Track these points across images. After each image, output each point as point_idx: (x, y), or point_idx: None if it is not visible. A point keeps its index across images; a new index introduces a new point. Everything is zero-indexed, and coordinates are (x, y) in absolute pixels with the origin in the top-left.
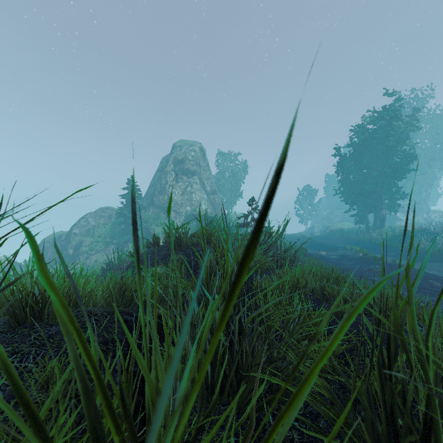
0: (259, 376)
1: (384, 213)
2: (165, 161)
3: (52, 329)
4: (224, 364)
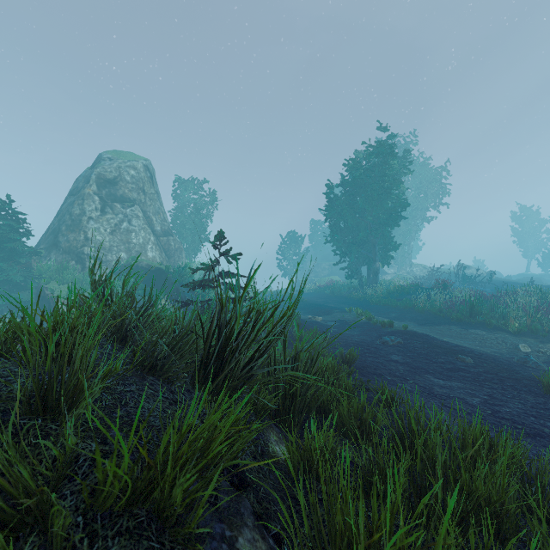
0: None
1: (378, 266)
2: (84, 179)
3: None
4: None
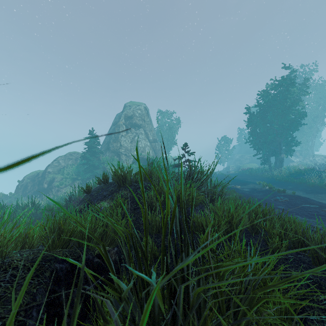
0: None
1: (282, 156)
2: (118, 117)
3: None
4: None
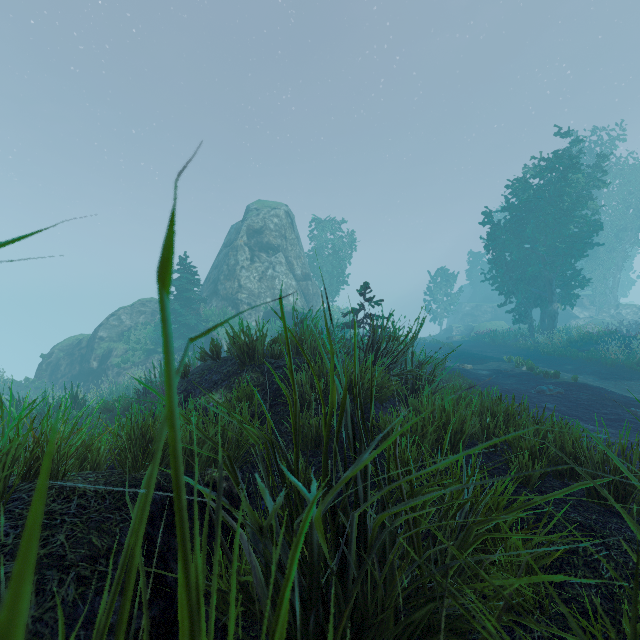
0: None
1: (555, 308)
2: (235, 231)
3: None
4: None
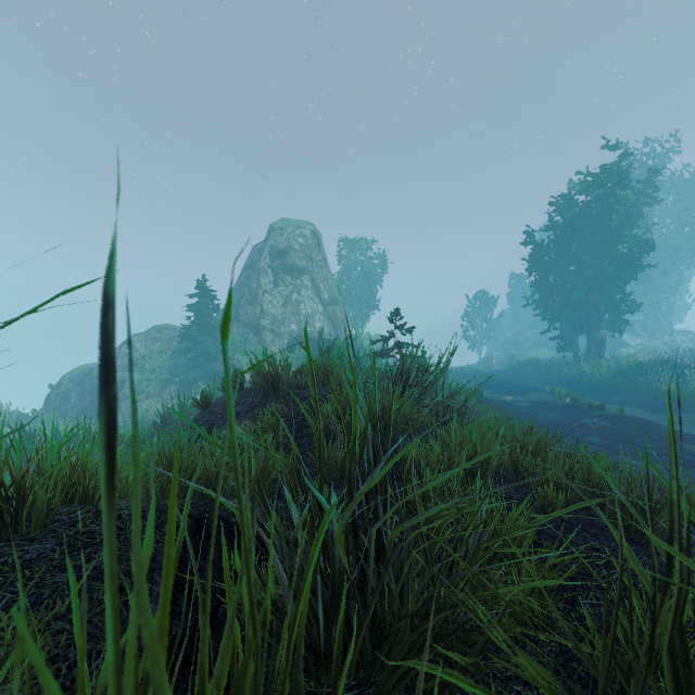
0: (422, 680)
1: (603, 335)
2: (257, 252)
3: (31, 550)
4: (348, 657)
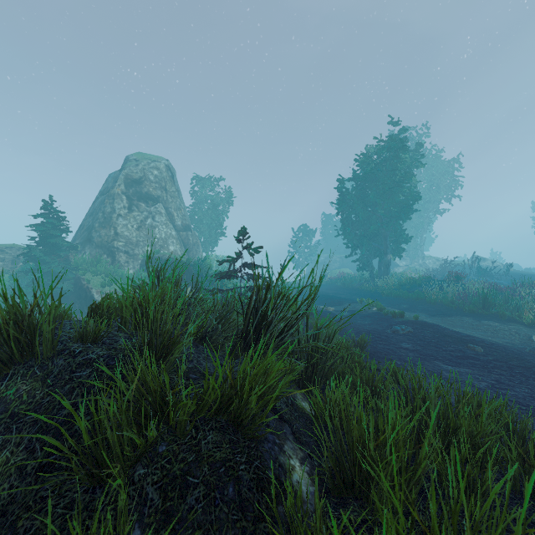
0: None
1: (389, 258)
2: (113, 180)
3: None
4: None
